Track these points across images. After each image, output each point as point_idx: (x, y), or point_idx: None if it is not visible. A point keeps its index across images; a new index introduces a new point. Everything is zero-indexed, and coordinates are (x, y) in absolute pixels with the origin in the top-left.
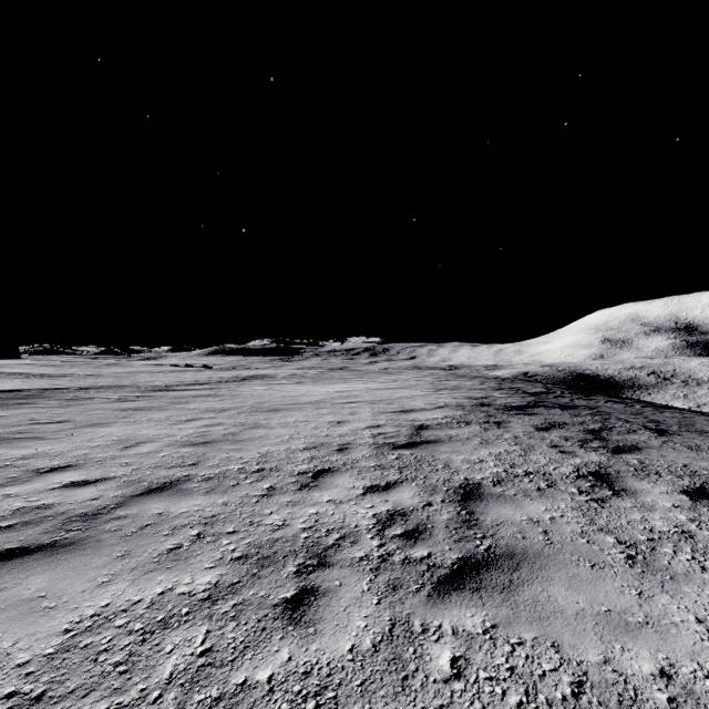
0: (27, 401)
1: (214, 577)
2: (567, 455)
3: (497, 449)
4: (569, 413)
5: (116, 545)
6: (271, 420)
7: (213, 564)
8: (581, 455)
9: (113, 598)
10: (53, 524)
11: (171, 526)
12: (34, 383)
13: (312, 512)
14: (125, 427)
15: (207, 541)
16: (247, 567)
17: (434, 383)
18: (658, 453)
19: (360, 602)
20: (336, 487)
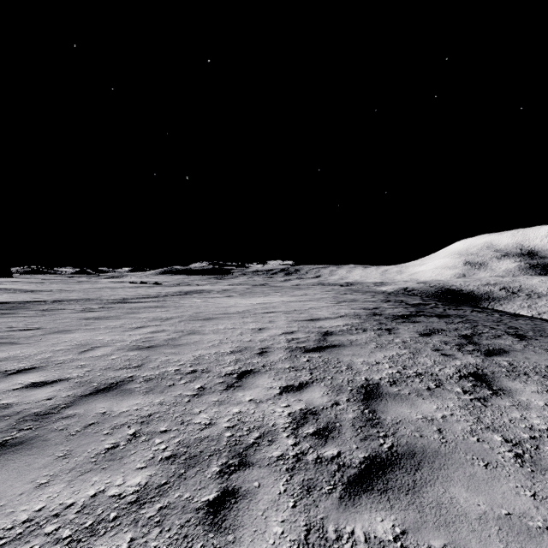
0: (9, 311)
1: (144, 478)
2: (449, 358)
3: (390, 352)
4: (445, 321)
5: (60, 444)
6: (205, 327)
7: (144, 464)
8: (459, 358)
9: (48, 501)
10: (8, 423)
11: (111, 425)
12: (19, 297)
13: (236, 411)
14: (86, 333)
15: (142, 440)
16: (175, 467)
17: (336, 297)
18: (523, 356)
19: (277, 504)
20: (256, 388)
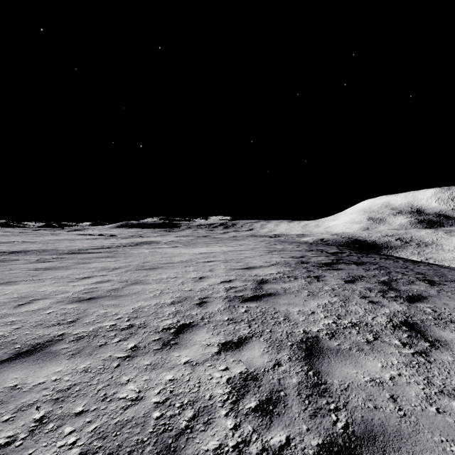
0: None
1: None
2: (377, 305)
3: (323, 300)
4: (363, 268)
5: None
6: (149, 277)
7: None
8: (387, 305)
9: None
10: None
11: (16, 406)
12: None
13: (169, 378)
14: (30, 284)
15: (48, 429)
16: None
17: (267, 247)
18: (441, 301)
19: None
20: (194, 345)
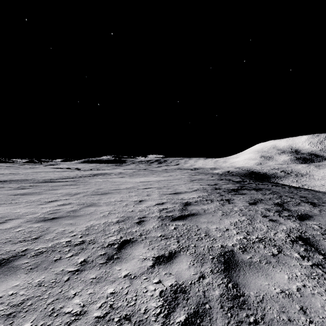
0: None
1: None
2: (276, 223)
3: (234, 219)
4: (261, 193)
5: None
6: (101, 200)
7: None
8: (283, 223)
9: None
10: None
11: None
12: None
13: (110, 291)
14: (8, 207)
15: None
16: None
17: (189, 177)
18: (323, 219)
19: None
20: (132, 259)
